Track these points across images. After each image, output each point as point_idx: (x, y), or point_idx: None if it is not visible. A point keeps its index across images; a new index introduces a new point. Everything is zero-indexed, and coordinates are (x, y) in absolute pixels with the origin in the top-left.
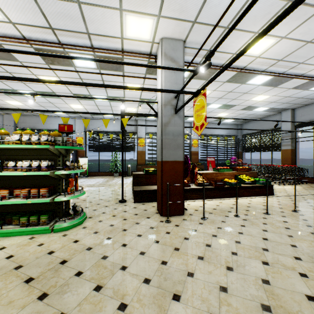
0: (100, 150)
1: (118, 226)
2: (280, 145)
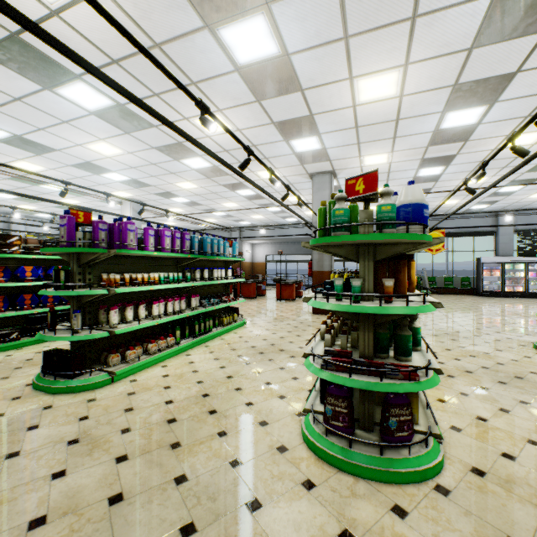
0: None
1: None
2: None
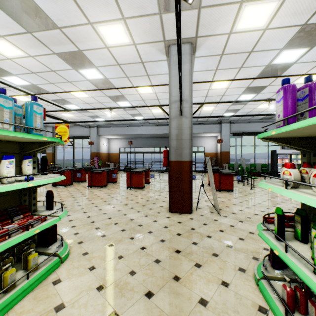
0: None
1: None
2: (46, 150)
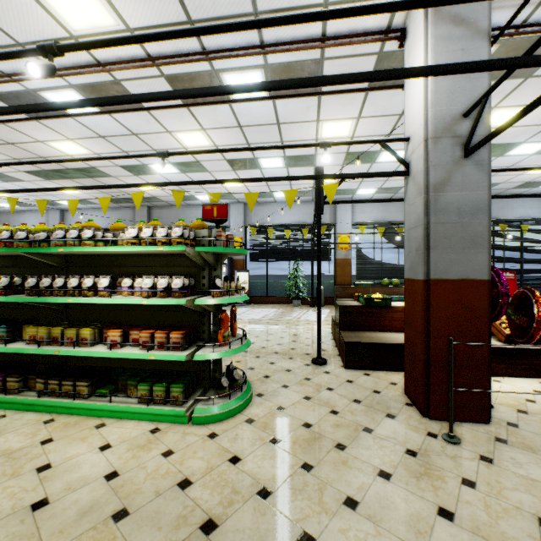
0: (269, 258)
1: (322, 430)
2: None
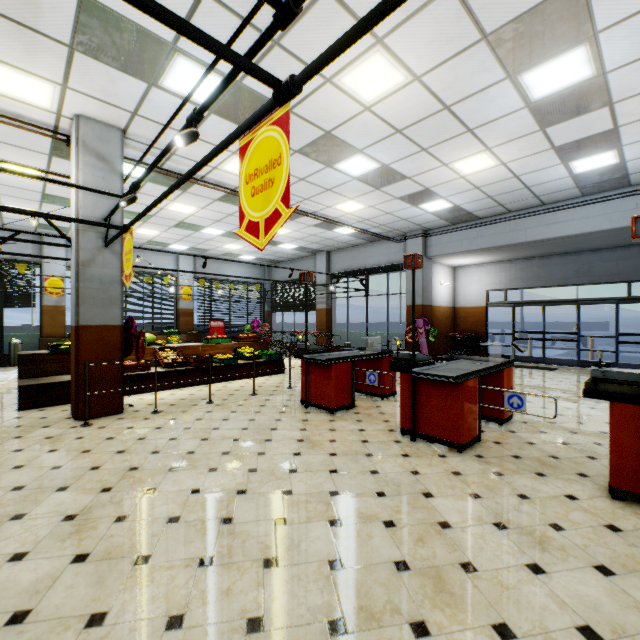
0: None
1: None
2: (316, 303)
